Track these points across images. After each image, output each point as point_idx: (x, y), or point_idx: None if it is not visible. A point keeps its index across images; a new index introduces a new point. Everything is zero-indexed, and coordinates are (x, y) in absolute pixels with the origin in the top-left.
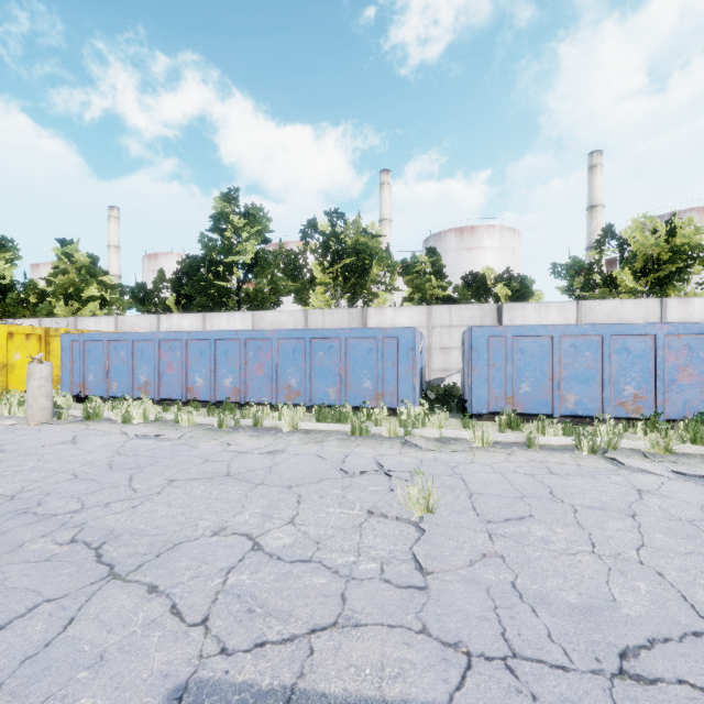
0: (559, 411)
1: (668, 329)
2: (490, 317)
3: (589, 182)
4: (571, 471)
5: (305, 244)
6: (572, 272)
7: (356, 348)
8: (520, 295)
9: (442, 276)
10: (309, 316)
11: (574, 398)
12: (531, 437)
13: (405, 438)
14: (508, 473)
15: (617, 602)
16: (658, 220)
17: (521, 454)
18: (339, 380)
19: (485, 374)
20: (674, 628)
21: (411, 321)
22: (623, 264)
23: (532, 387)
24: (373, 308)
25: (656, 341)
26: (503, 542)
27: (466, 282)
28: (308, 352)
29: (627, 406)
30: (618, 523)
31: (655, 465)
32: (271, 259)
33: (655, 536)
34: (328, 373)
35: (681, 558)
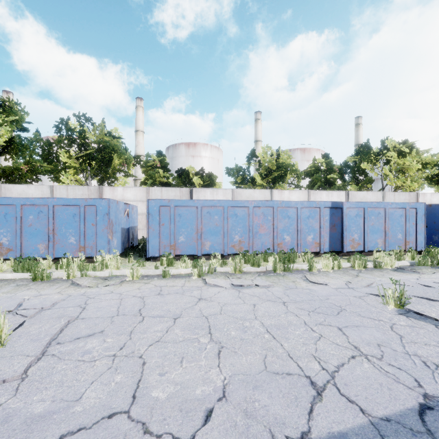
0: (201, 252)
1: (254, 204)
2: (186, 196)
3: (255, 127)
4: (173, 291)
5: (60, 136)
6: (236, 173)
7: (63, 213)
8: (207, 184)
9: (167, 170)
10: (55, 190)
11: (209, 244)
12: (166, 270)
13: (72, 279)
14: (127, 298)
15: (79, 400)
16: (273, 149)
17: (154, 283)
18: (48, 237)
19: (157, 231)
20: (99, 415)
21: (136, 197)
22: (255, 170)
23: (186, 238)
24: (108, 187)
25: (249, 210)
26: (44, 362)
27: (178, 174)
28: (19, 216)
29: (236, 247)
30: (161, 325)
31: (226, 281)
32: (26, 144)
33: (174, 331)
34: (38, 232)
35: (173, 346)
